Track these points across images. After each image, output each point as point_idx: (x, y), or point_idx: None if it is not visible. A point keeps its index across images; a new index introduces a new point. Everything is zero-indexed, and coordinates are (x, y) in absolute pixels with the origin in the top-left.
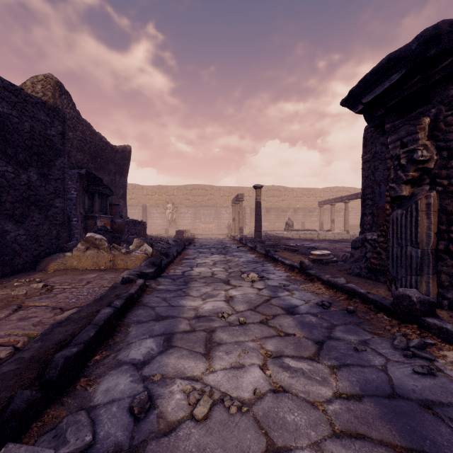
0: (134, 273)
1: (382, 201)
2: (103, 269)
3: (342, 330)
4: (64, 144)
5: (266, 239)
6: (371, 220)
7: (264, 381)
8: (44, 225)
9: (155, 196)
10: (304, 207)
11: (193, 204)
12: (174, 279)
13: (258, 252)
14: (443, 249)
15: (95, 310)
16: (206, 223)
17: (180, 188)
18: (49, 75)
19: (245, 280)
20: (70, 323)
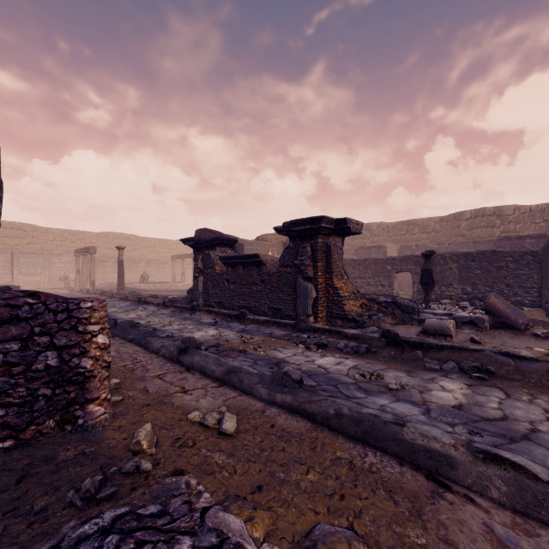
0: None
1: None
2: None
3: (178, 314)
4: None
5: (132, 291)
6: None
7: (160, 320)
8: None
9: None
10: (157, 258)
11: (1, 248)
12: None
13: (131, 300)
14: (204, 291)
15: None
16: (30, 274)
17: None
18: None
19: (138, 310)
20: None
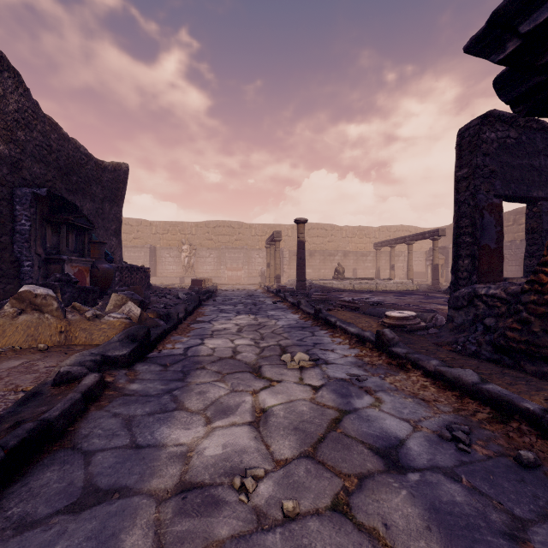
0: (87, 359)
1: (485, 237)
2: (43, 348)
3: None
4: None
5: (312, 291)
6: (470, 265)
7: None
8: None
9: (167, 235)
10: (355, 249)
11: (217, 245)
12: (166, 366)
13: (303, 311)
14: None
15: None
16: (233, 269)
17: (200, 225)
18: None
19: (288, 367)
20: None
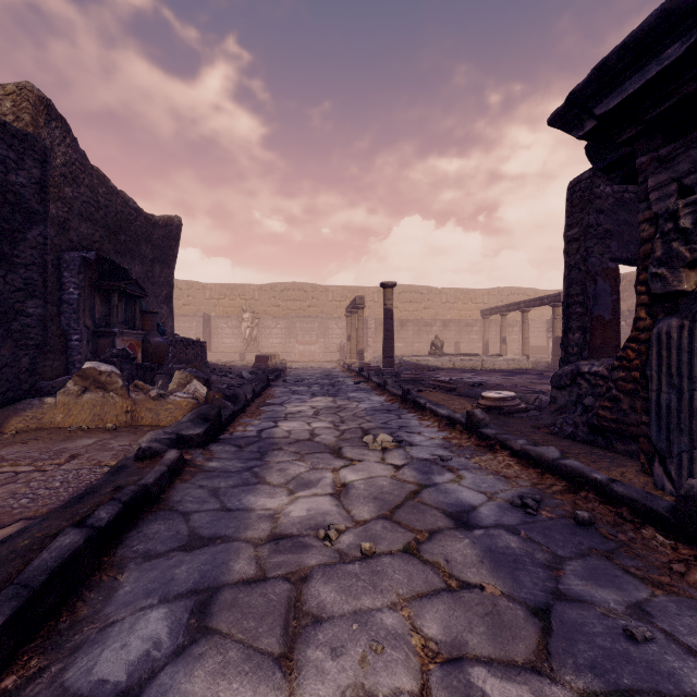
0: (163, 437)
1: (599, 307)
2: (111, 428)
3: (580, 574)
4: (45, 201)
5: (402, 370)
6: (580, 339)
7: None
8: (4, 348)
9: (224, 300)
10: (458, 318)
11: (285, 313)
12: (241, 447)
13: (390, 392)
14: None
15: (54, 530)
16: (305, 343)
17: (265, 288)
18: (27, 84)
19: (370, 448)
20: None
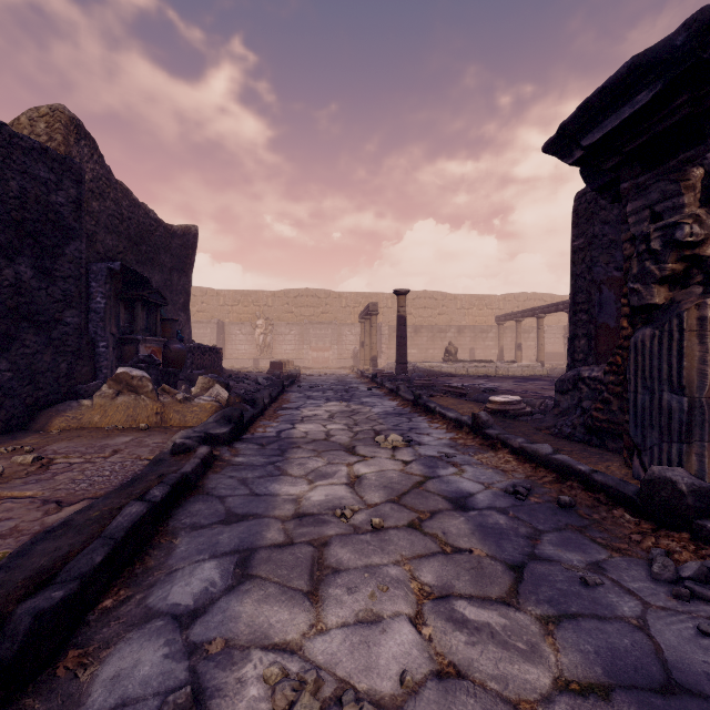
0: (194, 435)
1: (604, 315)
2: (144, 427)
3: (554, 542)
4: (81, 218)
5: (414, 376)
6: (586, 346)
7: (419, 652)
8: (46, 354)
9: (238, 307)
10: (473, 324)
11: (298, 319)
12: (263, 445)
13: (402, 397)
14: None
15: (117, 505)
16: (319, 350)
17: (278, 295)
18: (59, 106)
19: (381, 446)
20: (67, 533)
